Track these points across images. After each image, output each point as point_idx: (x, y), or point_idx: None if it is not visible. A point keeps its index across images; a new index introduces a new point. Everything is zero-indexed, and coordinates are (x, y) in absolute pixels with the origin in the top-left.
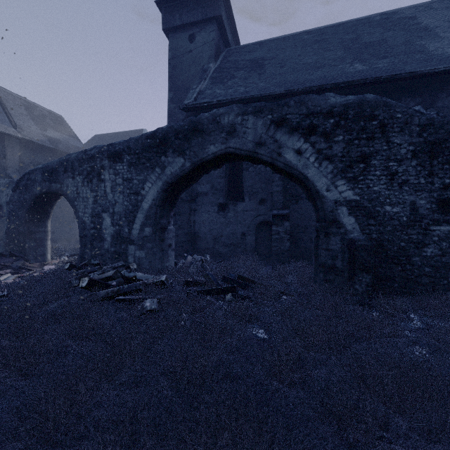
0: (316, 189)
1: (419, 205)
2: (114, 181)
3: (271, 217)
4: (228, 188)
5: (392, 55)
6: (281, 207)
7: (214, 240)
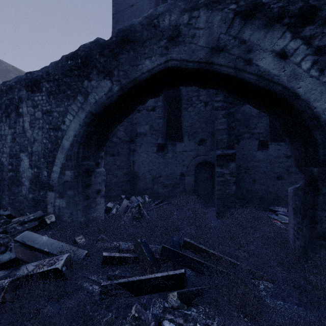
0: (314, 112)
1: None
2: (33, 115)
3: (210, 157)
4: (166, 129)
5: None
6: (225, 146)
7: (153, 180)
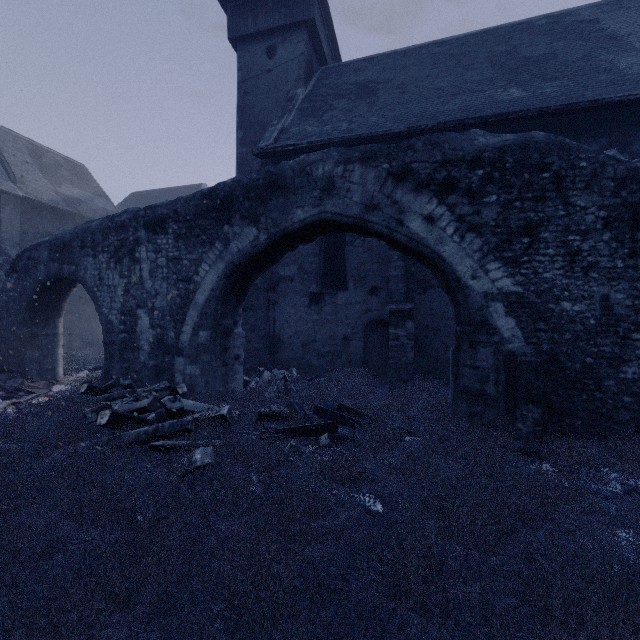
0: (457, 275)
1: (614, 301)
2: (155, 262)
3: (386, 314)
4: (323, 271)
5: (565, 75)
6: (402, 299)
7: (304, 347)
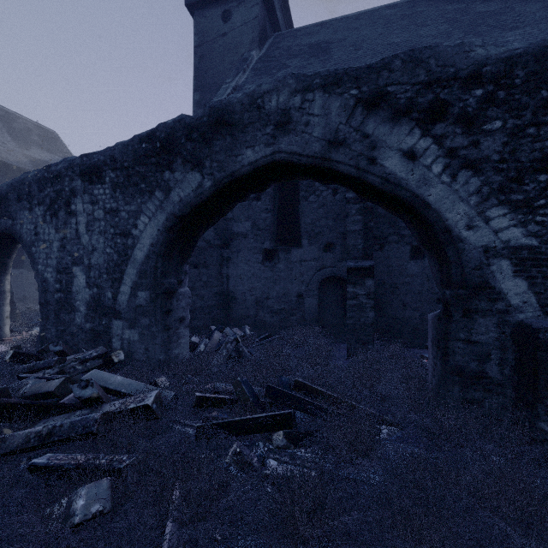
0: (446, 225)
1: None
2: (92, 214)
3: (341, 270)
4: (277, 227)
5: (527, 24)
6: (360, 255)
7: (257, 304)
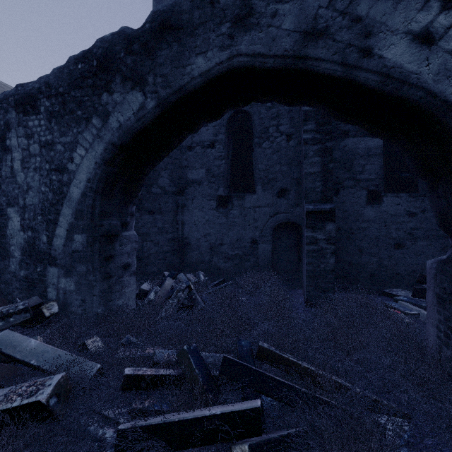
0: None
1: None
2: (27, 150)
3: (296, 216)
4: (231, 175)
5: None
6: (319, 198)
7: (211, 250)
